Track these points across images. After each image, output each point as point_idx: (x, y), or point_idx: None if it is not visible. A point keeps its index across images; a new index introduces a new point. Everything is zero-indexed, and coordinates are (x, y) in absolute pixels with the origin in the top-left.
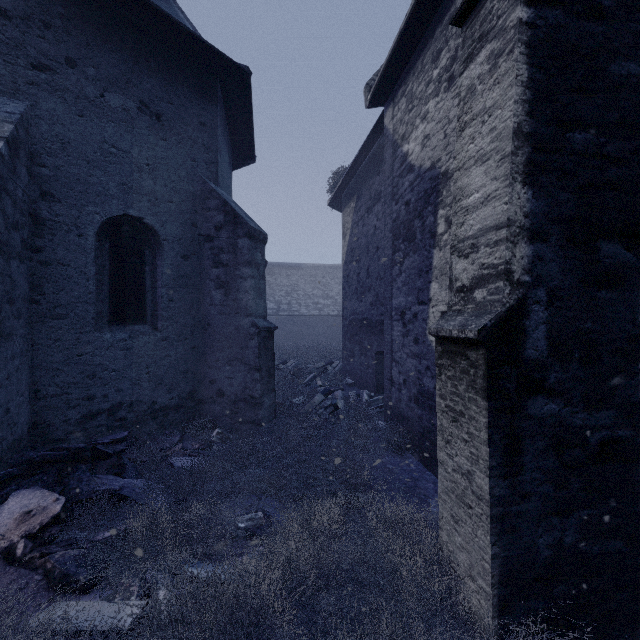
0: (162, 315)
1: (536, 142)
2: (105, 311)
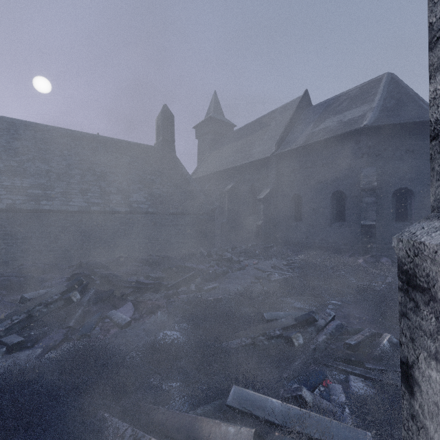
0: (414, 219)
1: None
2: (394, 218)
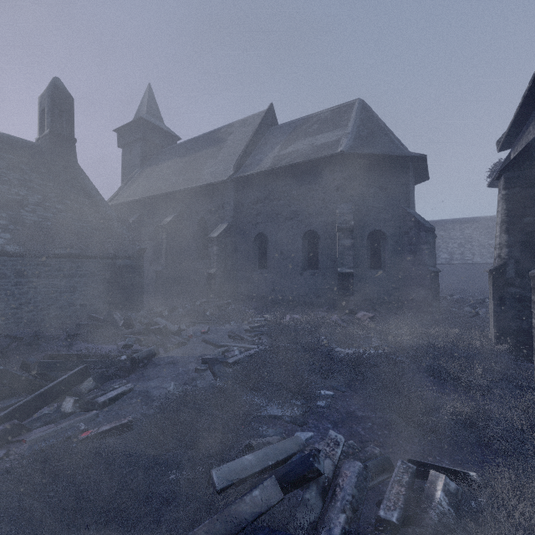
0: (387, 266)
1: (509, 223)
2: (368, 264)
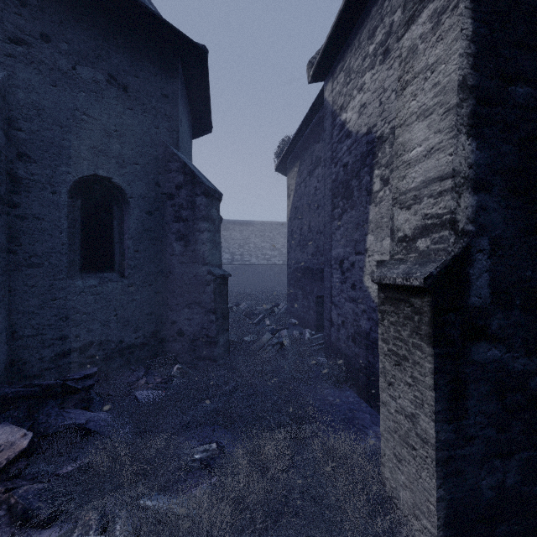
0: (129, 264)
1: (480, 95)
2: (77, 260)
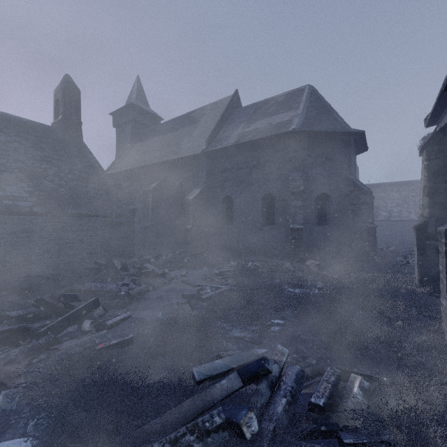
0: (332, 222)
1: (430, 188)
2: (316, 221)
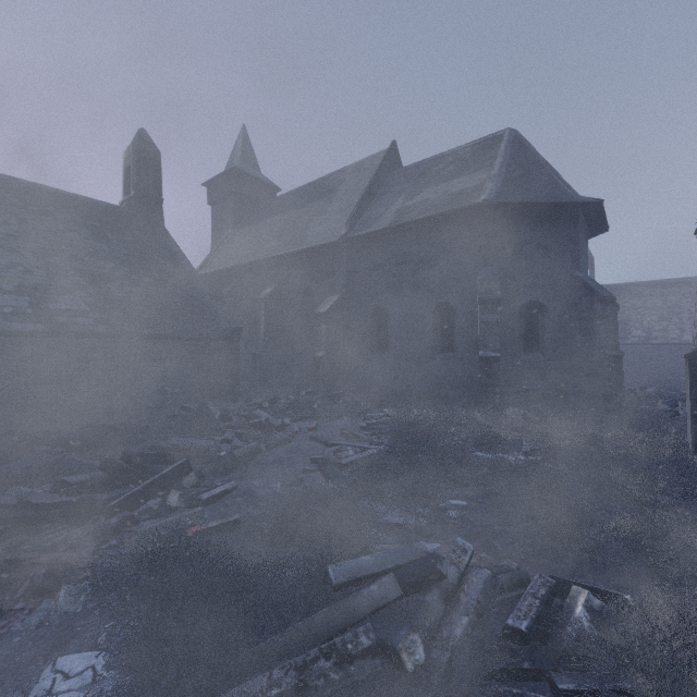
0: (547, 348)
1: None
2: (522, 346)
